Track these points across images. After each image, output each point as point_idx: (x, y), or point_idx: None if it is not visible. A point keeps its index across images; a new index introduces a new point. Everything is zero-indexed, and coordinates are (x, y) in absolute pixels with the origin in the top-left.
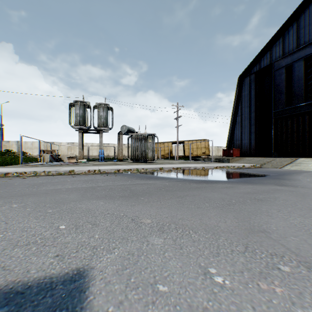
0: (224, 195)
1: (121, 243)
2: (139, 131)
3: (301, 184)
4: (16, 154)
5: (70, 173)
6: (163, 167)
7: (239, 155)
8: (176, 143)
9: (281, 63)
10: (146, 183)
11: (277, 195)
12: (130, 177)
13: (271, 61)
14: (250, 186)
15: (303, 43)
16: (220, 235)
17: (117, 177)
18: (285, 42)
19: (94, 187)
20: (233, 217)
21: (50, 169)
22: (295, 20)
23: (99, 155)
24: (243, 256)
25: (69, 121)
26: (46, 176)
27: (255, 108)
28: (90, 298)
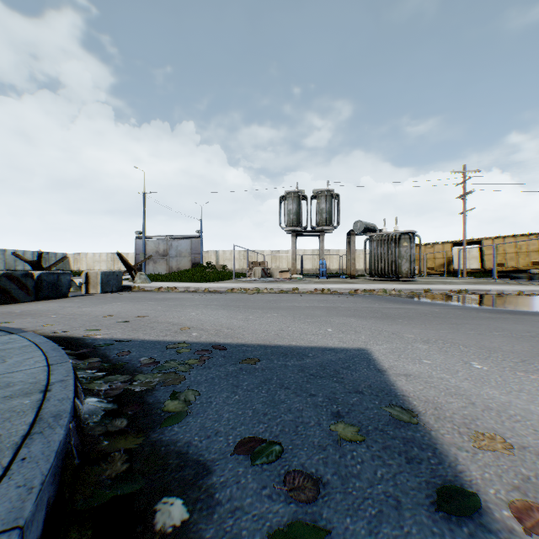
0: (535, 329)
1: (387, 343)
2: (384, 229)
3: None
4: (217, 268)
5: (294, 291)
6: (429, 288)
7: None
8: (461, 244)
9: None
10: (402, 307)
11: None
12: (376, 300)
13: None
14: None
15: None
16: (496, 352)
17: (357, 299)
18: None
19: (335, 307)
20: (527, 345)
21: (270, 286)
22: None
23: (320, 269)
24: (513, 363)
25: (279, 221)
26: (269, 293)
27: None
28: (375, 357)
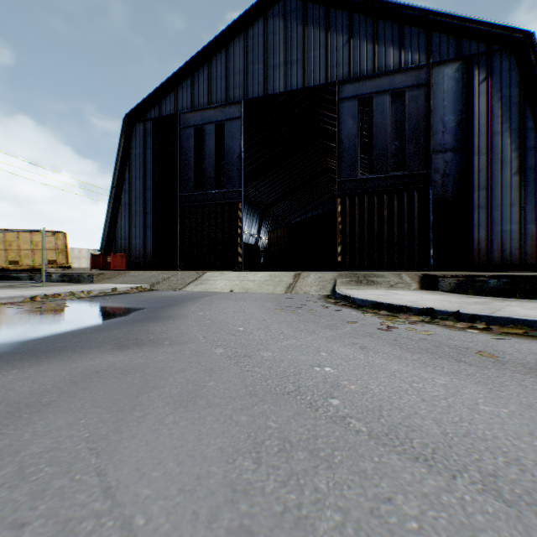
0: None
1: None
2: None
3: (180, 329)
4: None
5: None
6: None
7: (126, 267)
8: None
9: (190, 119)
10: None
11: (37, 428)
12: None
13: (177, 110)
14: (10, 377)
15: (216, 101)
16: None
17: None
18: (195, 89)
19: None
20: None
21: None
22: (207, 62)
23: None
24: None
25: None
26: None
27: (153, 183)
28: None
